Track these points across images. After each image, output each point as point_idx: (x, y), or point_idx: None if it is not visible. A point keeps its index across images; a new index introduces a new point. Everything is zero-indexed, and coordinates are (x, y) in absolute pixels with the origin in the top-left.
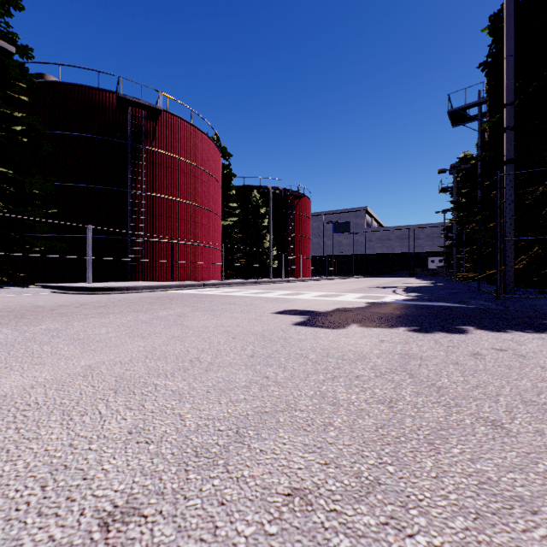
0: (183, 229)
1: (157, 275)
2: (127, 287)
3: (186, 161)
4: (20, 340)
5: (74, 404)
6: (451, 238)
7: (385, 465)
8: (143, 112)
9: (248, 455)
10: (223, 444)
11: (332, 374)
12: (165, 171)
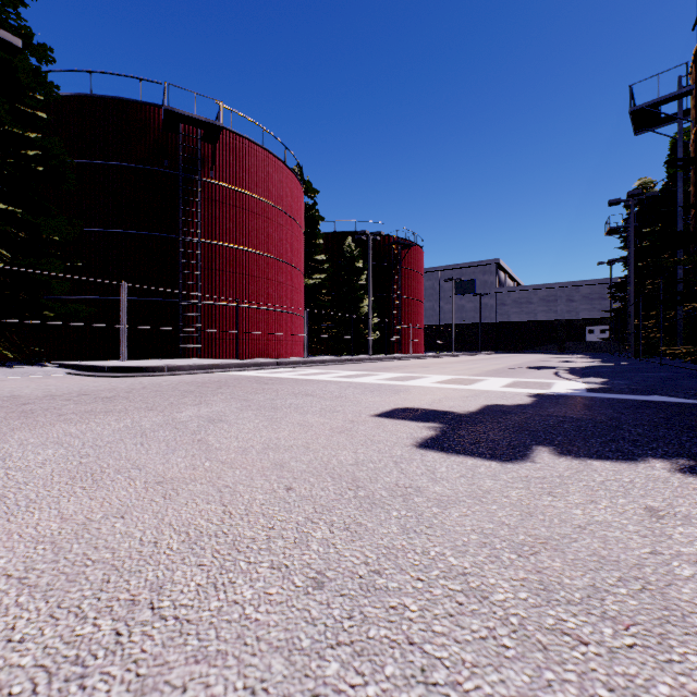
0: (252, 288)
1: (218, 350)
2: (167, 367)
3: (256, 197)
4: None
5: None
6: (622, 298)
7: None
8: (198, 131)
9: None
10: None
11: None
12: (228, 210)
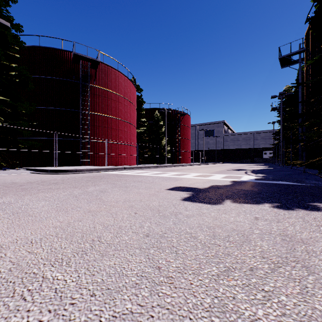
0: (113, 134)
1: (97, 162)
2: (76, 170)
3: (115, 93)
4: None
5: None
6: (278, 139)
7: None
8: (88, 63)
9: None
10: None
11: (225, 265)
12: (102, 99)
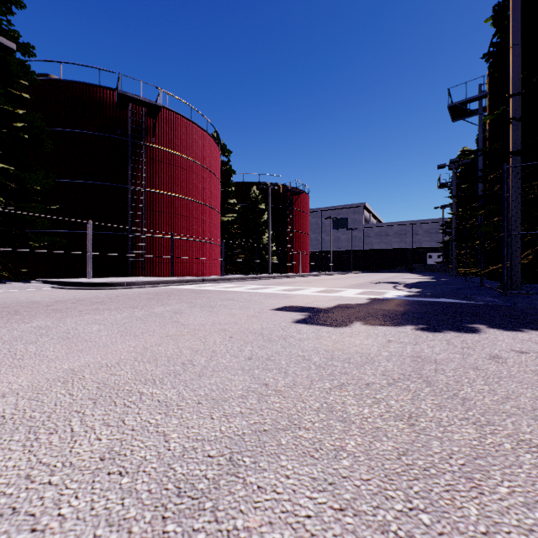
0: (183, 225)
1: (157, 271)
2: (126, 282)
3: (186, 157)
4: (5, 339)
5: (45, 418)
6: (450, 233)
7: (417, 512)
8: (143, 109)
9: (242, 495)
10: (212, 476)
11: (339, 381)
12: (165, 167)
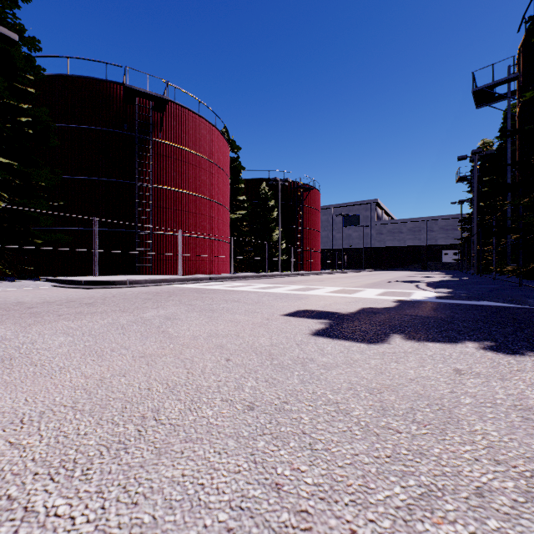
0: (190, 222)
1: (165, 268)
2: (129, 281)
3: (194, 152)
4: None
5: None
6: (469, 229)
7: None
8: (150, 103)
9: None
10: None
11: (420, 481)
12: (172, 163)
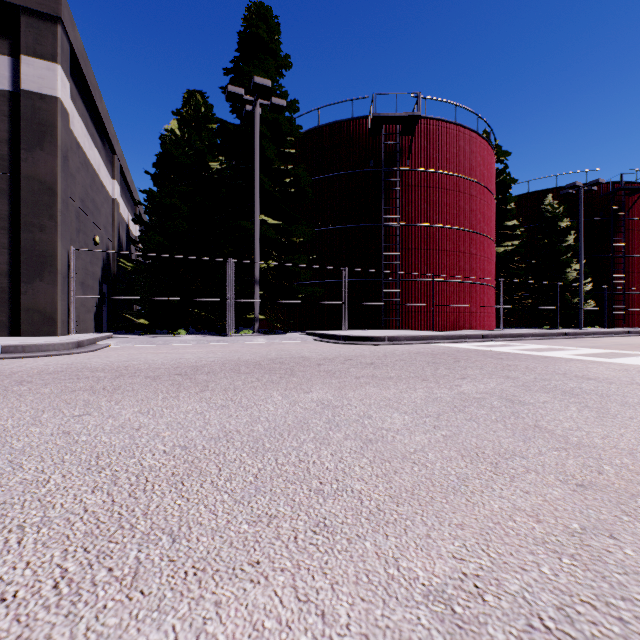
0: (444, 263)
1: (413, 322)
2: (387, 337)
3: (449, 173)
4: (289, 423)
5: None
6: None
7: None
8: (397, 128)
9: None
10: None
11: None
12: (422, 192)
